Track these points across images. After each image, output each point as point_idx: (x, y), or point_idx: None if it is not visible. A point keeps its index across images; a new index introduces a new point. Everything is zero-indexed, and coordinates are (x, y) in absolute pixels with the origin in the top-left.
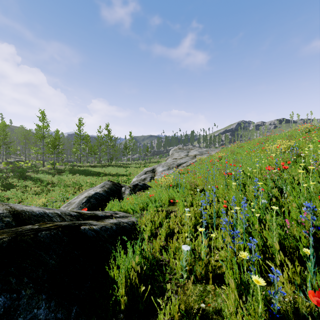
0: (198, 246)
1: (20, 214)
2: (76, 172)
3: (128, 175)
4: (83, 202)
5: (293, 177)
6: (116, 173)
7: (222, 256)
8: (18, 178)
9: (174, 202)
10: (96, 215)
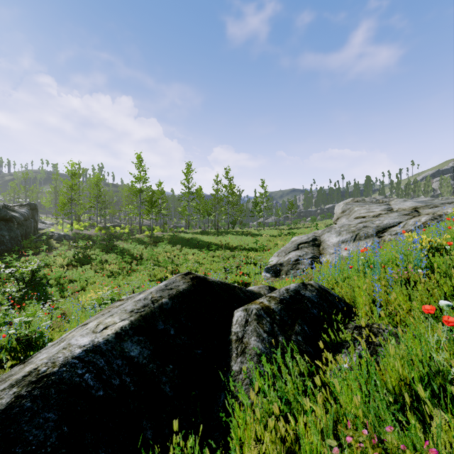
0: None
1: None
2: (178, 242)
3: (259, 250)
4: None
5: None
6: (239, 246)
7: None
8: (103, 248)
9: None
10: None
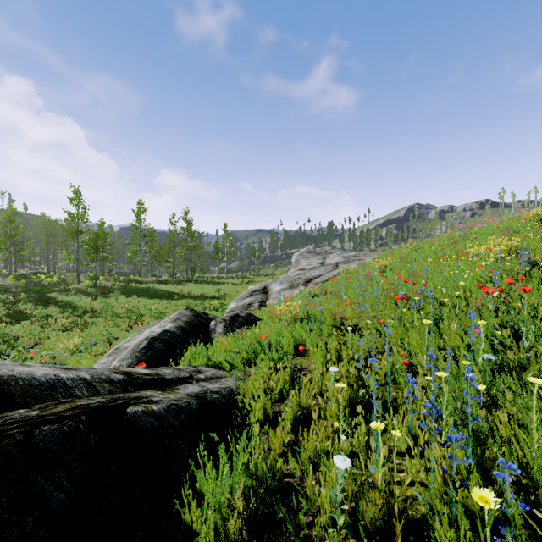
0: (358, 445)
1: (5, 384)
2: (133, 293)
3: (221, 298)
4: (142, 348)
5: (533, 306)
6: (201, 294)
7: (412, 474)
8: (35, 302)
9: (304, 350)
10: (162, 378)
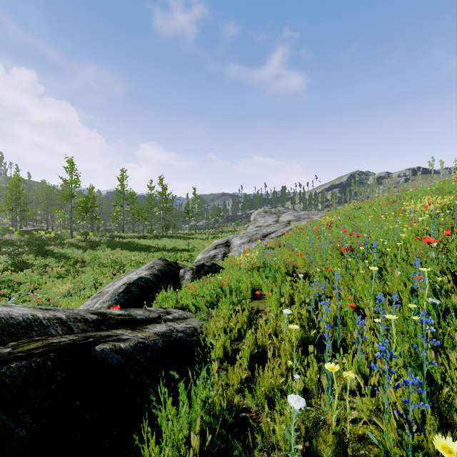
0: (310, 382)
1: None
2: (117, 246)
3: (190, 251)
4: (120, 292)
5: None
6: (174, 248)
7: (363, 412)
8: (36, 254)
9: (260, 294)
10: (133, 319)
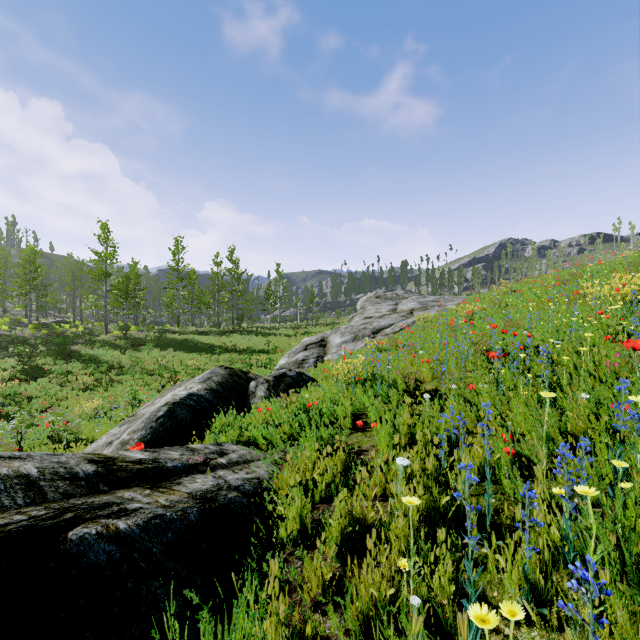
0: (440, 591)
1: None
2: (169, 345)
3: (271, 352)
4: (159, 417)
5: None
6: (248, 348)
7: None
8: (56, 356)
9: (365, 423)
10: (159, 468)
